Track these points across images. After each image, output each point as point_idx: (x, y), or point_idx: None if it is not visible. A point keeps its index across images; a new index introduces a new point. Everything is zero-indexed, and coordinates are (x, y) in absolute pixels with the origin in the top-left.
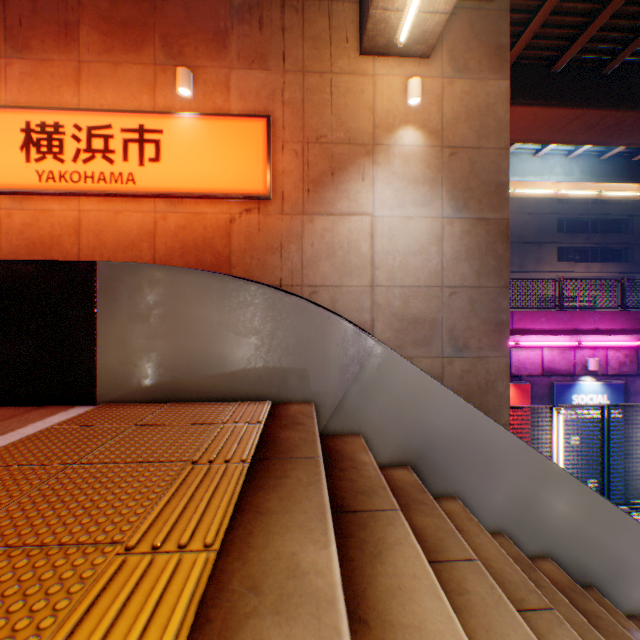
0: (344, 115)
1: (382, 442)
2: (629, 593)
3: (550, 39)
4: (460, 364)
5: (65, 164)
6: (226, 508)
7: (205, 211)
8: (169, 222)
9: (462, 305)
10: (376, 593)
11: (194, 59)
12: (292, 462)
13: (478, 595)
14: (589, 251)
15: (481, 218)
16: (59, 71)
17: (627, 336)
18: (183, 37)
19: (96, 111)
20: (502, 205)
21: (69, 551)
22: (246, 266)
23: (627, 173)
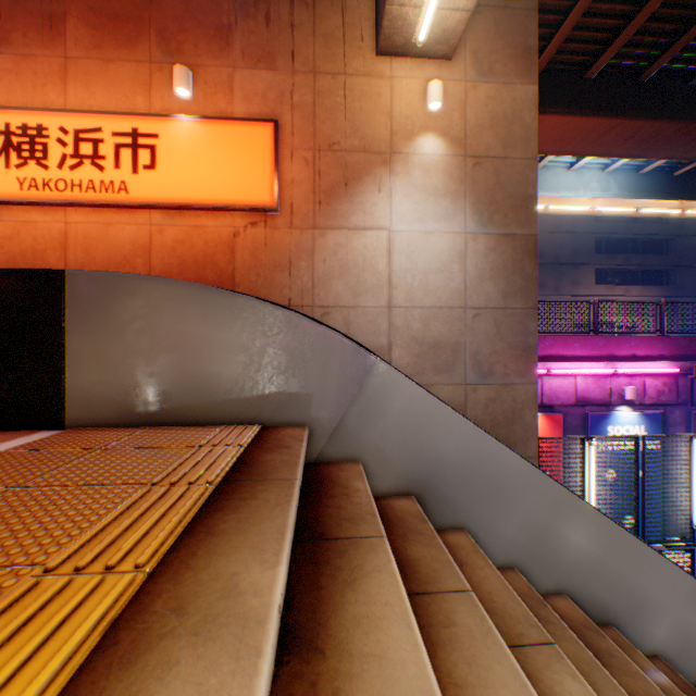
0: (359, 120)
1: (384, 470)
2: (651, 631)
3: (583, 43)
4: (485, 392)
5: (49, 171)
6: (173, 529)
7: (206, 224)
8: (166, 236)
9: (487, 328)
10: (340, 622)
11: (194, 57)
12: (264, 484)
13: (466, 627)
14: (629, 273)
15: (507, 234)
16: (43, 68)
17: (666, 363)
18: (182, 32)
19: (84, 112)
20: (530, 220)
21: None
22: (251, 285)
23: (667, 189)
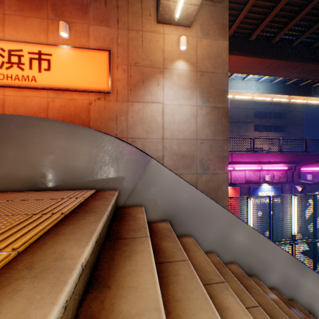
0: (149, 52)
1: (154, 209)
2: (271, 277)
3: (248, 24)
4: (205, 177)
5: None
6: (37, 233)
7: (76, 98)
8: (56, 103)
9: (206, 148)
10: (121, 273)
11: (70, 18)
12: (90, 213)
13: (184, 275)
14: (268, 126)
15: (215, 106)
16: None
17: (282, 164)
18: (63, 6)
19: (13, 41)
20: (225, 101)
21: None
22: (98, 127)
23: (283, 90)
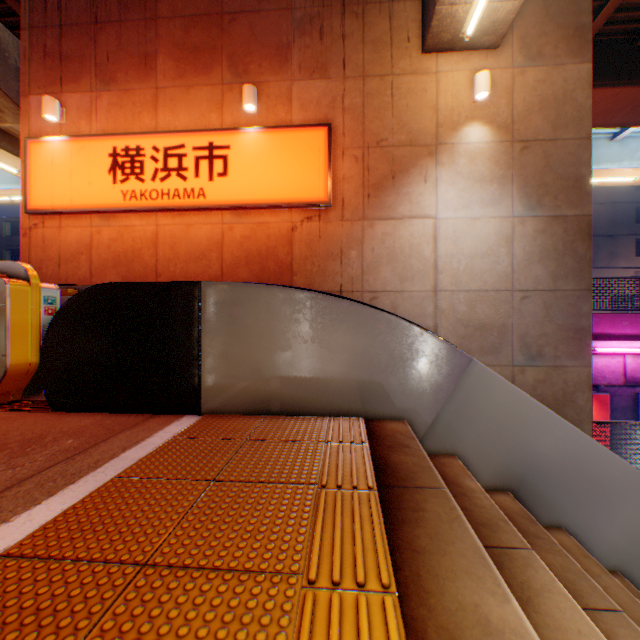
0: (405, 116)
1: (478, 464)
2: None
3: (636, 10)
4: (533, 373)
5: (145, 183)
6: (382, 544)
7: (268, 221)
8: (235, 232)
9: (535, 310)
10: None
11: (258, 75)
12: (419, 492)
13: None
14: None
15: (557, 215)
16: (139, 99)
17: None
18: (248, 55)
19: (171, 133)
20: (582, 200)
21: (257, 578)
22: (307, 273)
23: None
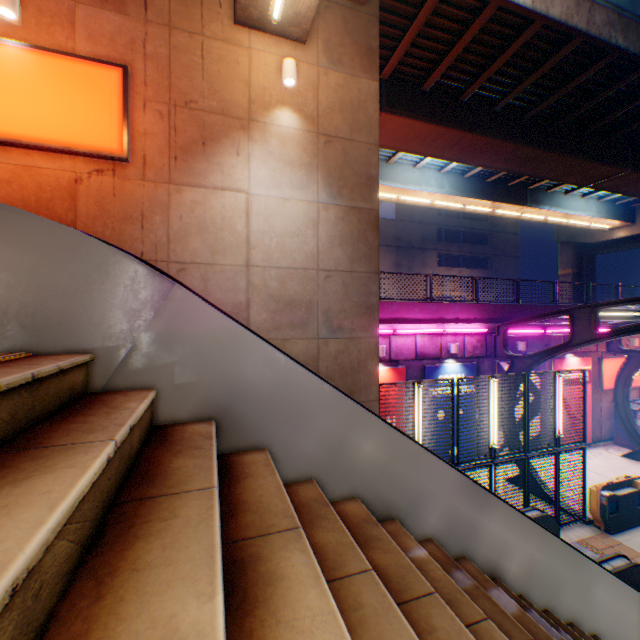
0: (218, 83)
1: (183, 396)
2: (426, 519)
3: (420, 60)
4: (335, 345)
5: None
6: None
7: (40, 165)
8: None
9: (337, 288)
10: None
11: None
12: None
13: (186, 518)
14: (461, 258)
15: (354, 207)
16: None
17: (479, 324)
18: None
19: None
20: (373, 197)
21: None
22: (98, 235)
23: (483, 192)
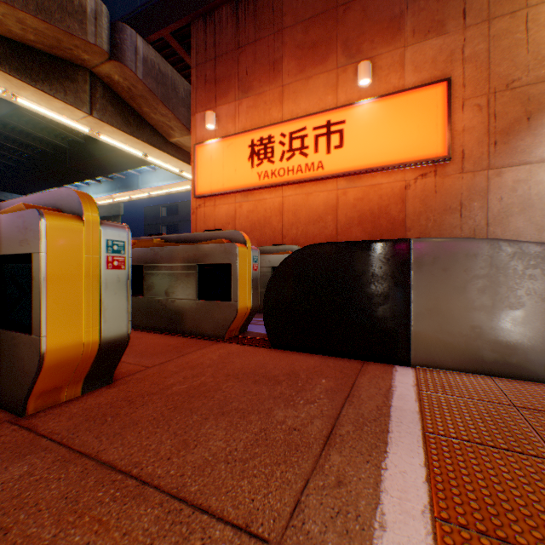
0: (544, 48)
1: None
2: None
3: None
4: None
5: (274, 164)
6: None
7: (379, 182)
8: (347, 196)
9: None
10: None
11: (369, 51)
12: None
13: None
14: None
15: None
16: (268, 98)
17: None
18: (359, 36)
19: (294, 119)
20: None
21: None
22: (420, 228)
23: None
